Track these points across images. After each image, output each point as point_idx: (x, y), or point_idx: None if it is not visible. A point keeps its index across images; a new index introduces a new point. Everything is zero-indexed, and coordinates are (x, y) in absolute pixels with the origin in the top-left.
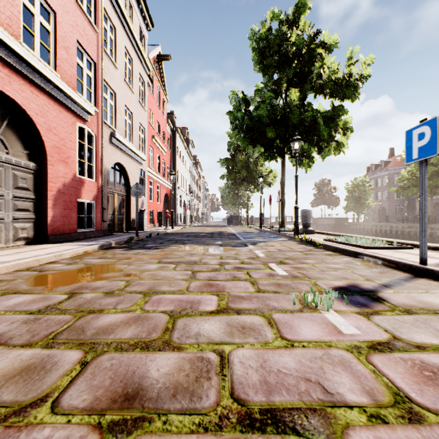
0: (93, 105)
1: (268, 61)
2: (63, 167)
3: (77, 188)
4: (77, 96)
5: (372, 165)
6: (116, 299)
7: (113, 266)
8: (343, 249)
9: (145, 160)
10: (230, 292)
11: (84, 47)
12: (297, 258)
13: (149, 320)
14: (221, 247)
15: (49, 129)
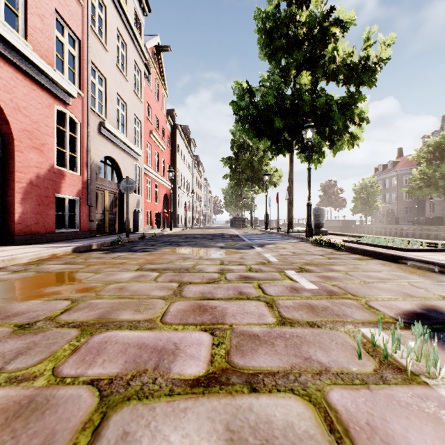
0: (77, 88)
1: (275, 44)
2: (36, 155)
3: (55, 182)
4: (53, 72)
5: (380, 166)
6: (24, 342)
7: (72, 275)
8: (376, 252)
9: (140, 156)
10: (233, 324)
11: (64, 19)
12: (320, 263)
13: (45, 416)
14: (223, 250)
15: (17, 108)
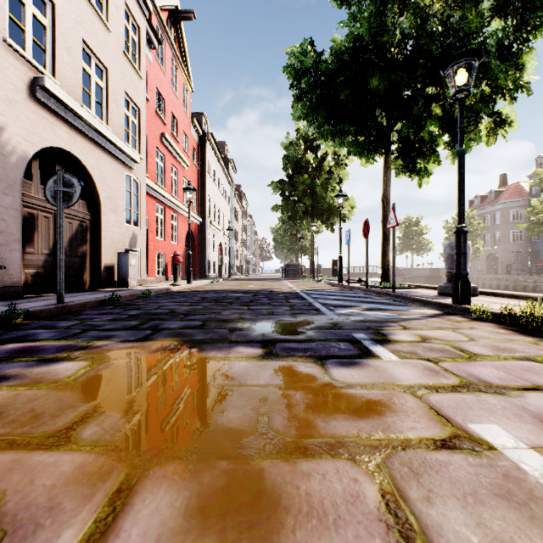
0: None
1: None
2: None
3: None
4: None
5: (477, 198)
6: None
7: None
8: None
9: (137, 162)
10: None
11: None
12: None
13: None
14: (271, 371)
15: None
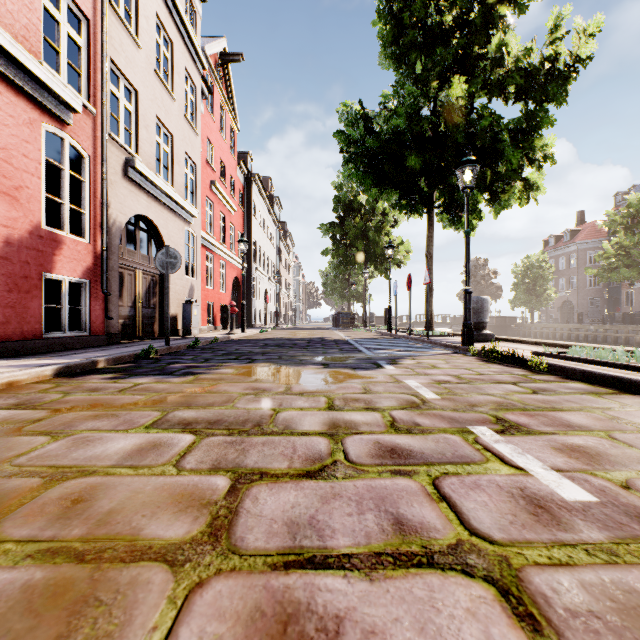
0: (85, 99)
1: (408, 36)
2: (4, 204)
3: (42, 252)
4: (36, 64)
5: (552, 237)
6: None
7: None
8: (622, 378)
9: (195, 217)
10: None
11: None
12: (528, 404)
13: None
14: (328, 371)
15: None
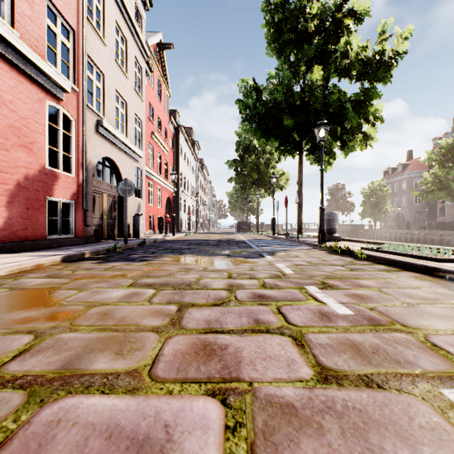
0: (72, 82)
1: (284, 37)
2: (25, 154)
3: (46, 183)
4: (44, 64)
5: (389, 169)
6: None
7: (51, 293)
8: (405, 262)
9: (141, 157)
10: (254, 382)
11: (57, 7)
12: (344, 276)
13: None
14: (230, 259)
15: (2, 102)
